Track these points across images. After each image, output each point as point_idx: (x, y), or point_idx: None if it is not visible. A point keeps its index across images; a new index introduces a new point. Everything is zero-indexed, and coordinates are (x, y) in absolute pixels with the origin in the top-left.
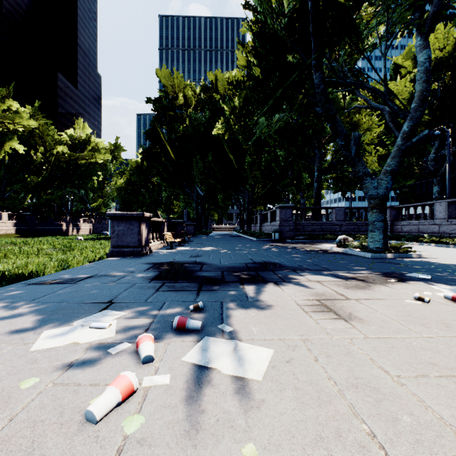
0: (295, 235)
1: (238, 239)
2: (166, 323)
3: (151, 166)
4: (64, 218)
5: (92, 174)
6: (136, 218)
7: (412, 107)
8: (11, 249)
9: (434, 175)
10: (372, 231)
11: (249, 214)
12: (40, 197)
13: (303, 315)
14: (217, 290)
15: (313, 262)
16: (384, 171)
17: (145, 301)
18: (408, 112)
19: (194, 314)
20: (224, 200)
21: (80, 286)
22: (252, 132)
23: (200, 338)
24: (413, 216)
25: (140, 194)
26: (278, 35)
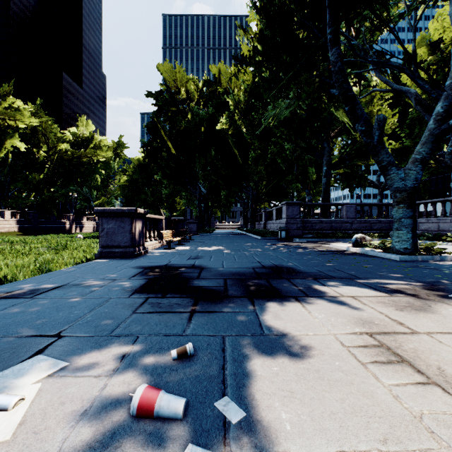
0: (302, 233)
1: (242, 238)
2: (124, 394)
3: (152, 162)
4: (67, 216)
5: (94, 171)
6: (128, 214)
7: (448, 84)
8: (1, 248)
9: (451, 169)
10: (399, 229)
11: (253, 212)
12: (43, 194)
13: (362, 372)
14: (218, 312)
15: (333, 266)
16: (413, 159)
17: (110, 333)
18: (442, 90)
19: (178, 367)
20: (227, 197)
21: (35, 303)
22: (256, 125)
23: (178, 449)
24: (432, 213)
25: (143, 192)
26: (288, 9)
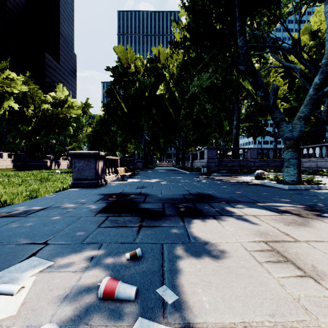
0: (219, 169)
1: (175, 173)
2: (93, 283)
3: (110, 118)
4: (48, 157)
5: (68, 124)
6: (93, 156)
7: (323, 63)
8: (1, 180)
9: (326, 123)
10: (288, 166)
11: (183, 154)
12: (30, 141)
13: (259, 268)
14: (158, 226)
15: (240, 194)
16: (298, 117)
17: (82, 241)
18: (319, 67)
19: (131, 265)
20: (164, 143)
21: (28, 220)
22: (186, 91)
23: (132, 321)
24: (312, 154)
25: (103, 139)
26: (208, 8)
